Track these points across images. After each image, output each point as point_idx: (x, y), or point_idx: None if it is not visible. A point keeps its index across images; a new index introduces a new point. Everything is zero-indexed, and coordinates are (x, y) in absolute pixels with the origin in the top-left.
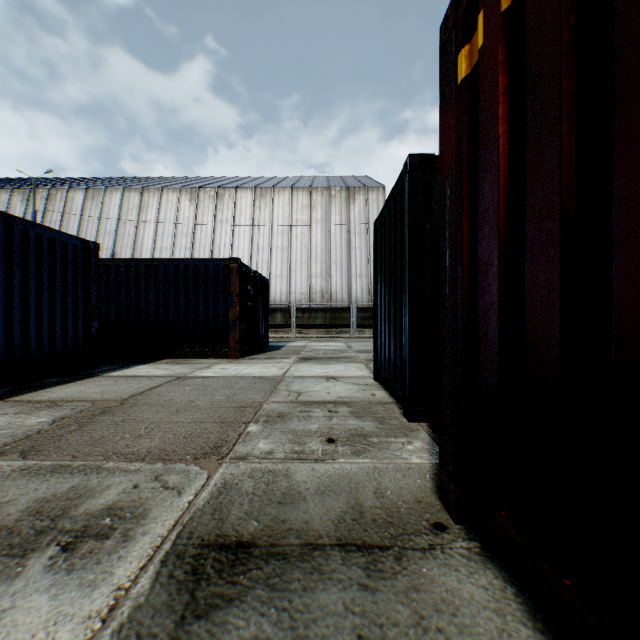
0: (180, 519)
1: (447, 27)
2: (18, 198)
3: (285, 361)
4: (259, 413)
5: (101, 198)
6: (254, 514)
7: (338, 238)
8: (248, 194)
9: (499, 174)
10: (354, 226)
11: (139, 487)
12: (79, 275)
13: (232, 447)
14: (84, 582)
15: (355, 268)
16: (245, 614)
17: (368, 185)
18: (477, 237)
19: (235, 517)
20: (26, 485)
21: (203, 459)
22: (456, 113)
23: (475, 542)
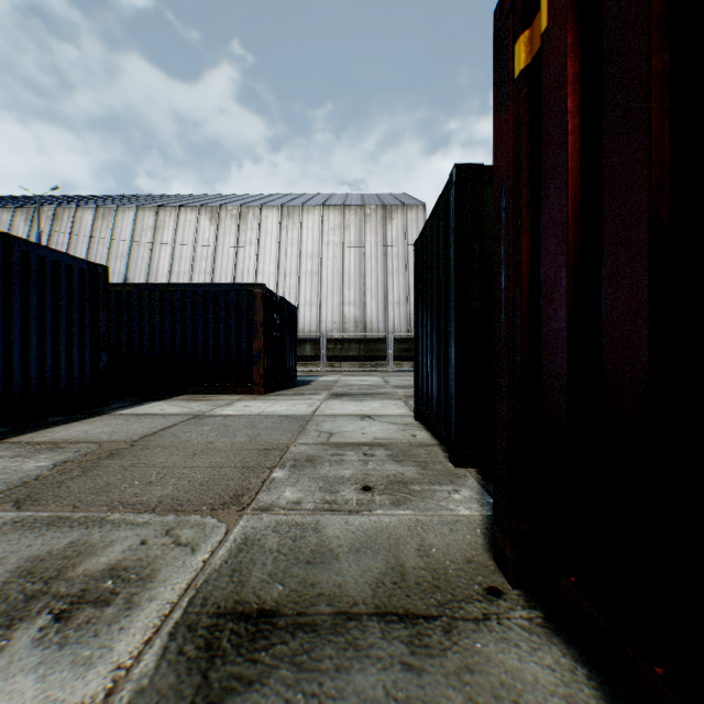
0: (193, 582)
1: (502, 12)
2: (21, 218)
3: (315, 397)
4: (285, 456)
5: (112, 218)
6: (279, 576)
7: (373, 261)
8: (274, 213)
9: (568, 178)
10: (391, 248)
11: (147, 543)
12: (86, 302)
13: (254, 496)
14: (78, 659)
15: (392, 295)
16: (267, 701)
17: (407, 203)
18: (539, 254)
19: (257, 579)
20: (18, 540)
21: (221, 510)
22: (513, 110)
23: (537, 611)
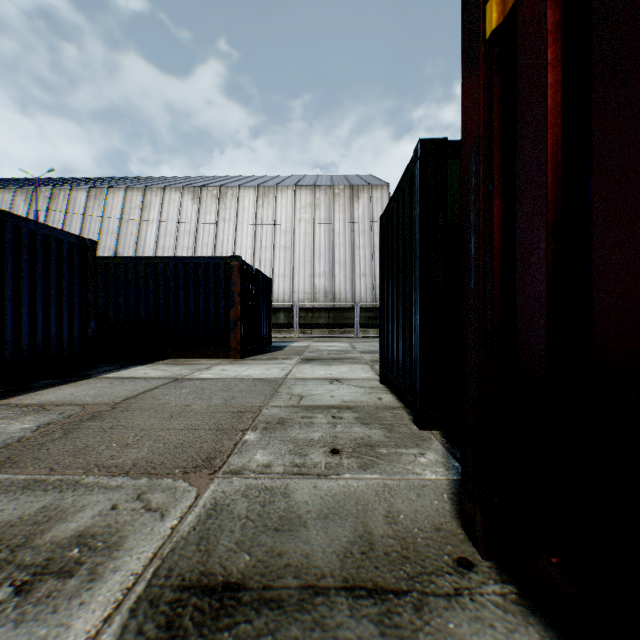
0: (159, 550)
1: None
2: (21, 198)
3: (287, 362)
4: (258, 419)
5: (104, 197)
6: (246, 544)
7: (342, 237)
8: (251, 193)
9: (548, 134)
10: (358, 225)
11: (118, 508)
12: (75, 273)
13: (226, 459)
14: (32, 639)
15: (359, 267)
16: None
17: (372, 183)
18: (513, 217)
19: (224, 548)
20: None
21: (193, 473)
22: (484, 73)
23: (510, 586)
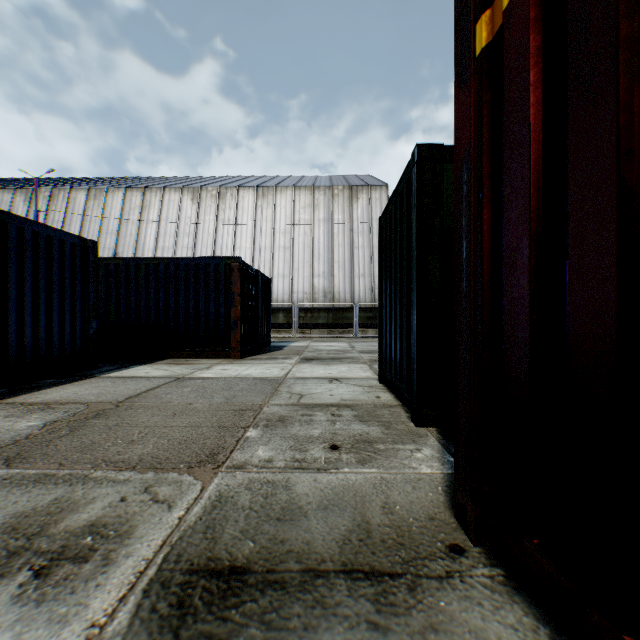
0: (168, 538)
1: None
2: (21, 198)
3: (287, 362)
4: (259, 417)
5: (103, 198)
6: (250, 533)
7: (341, 237)
8: (250, 193)
9: (530, 149)
10: (357, 225)
11: (127, 500)
12: (77, 274)
13: (229, 454)
14: (54, 617)
15: (358, 267)
16: None
17: (371, 184)
18: (500, 224)
19: (229, 536)
20: (5, 497)
21: (198, 468)
22: (475, 88)
23: (498, 569)
